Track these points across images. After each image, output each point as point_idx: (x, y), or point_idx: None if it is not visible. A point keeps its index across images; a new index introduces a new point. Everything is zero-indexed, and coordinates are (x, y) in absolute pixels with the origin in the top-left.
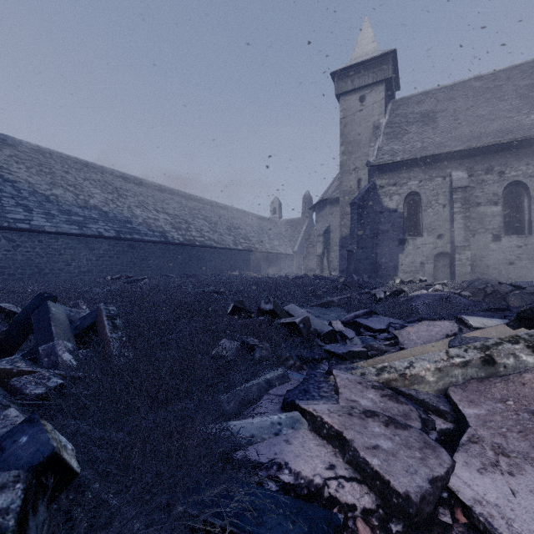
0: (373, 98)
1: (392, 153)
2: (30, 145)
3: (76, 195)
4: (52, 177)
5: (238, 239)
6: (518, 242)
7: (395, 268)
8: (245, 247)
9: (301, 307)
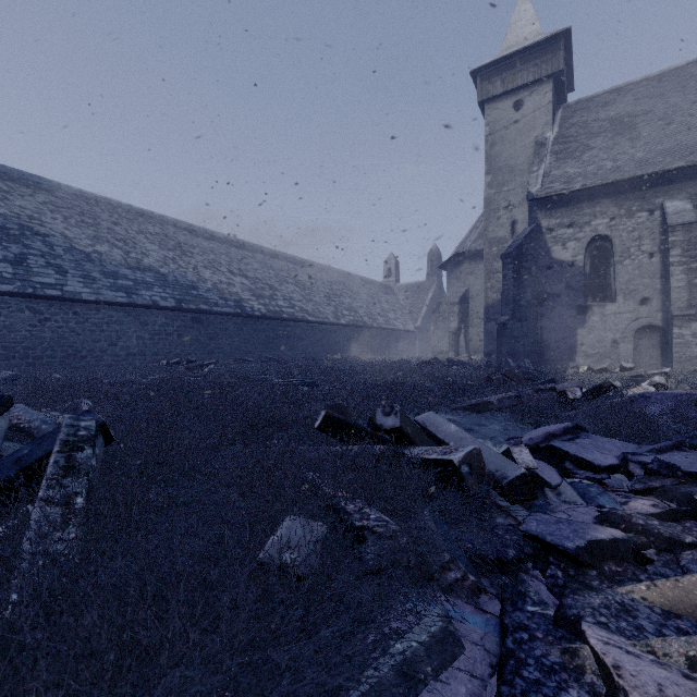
0: (534, 103)
1: (566, 179)
2: (71, 190)
3: (126, 253)
4: (96, 229)
5: (340, 310)
6: None
7: (572, 349)
8: (350, 321)
9: (437, 410)
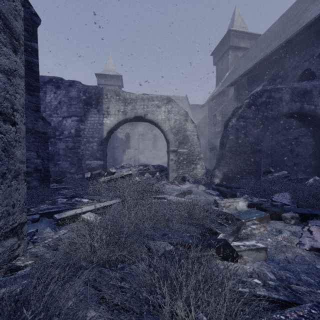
0: None
1: None
2: None
3: None
4: None
5: None
6: (156, 152)
7: (122, 160)
8: None
9: None
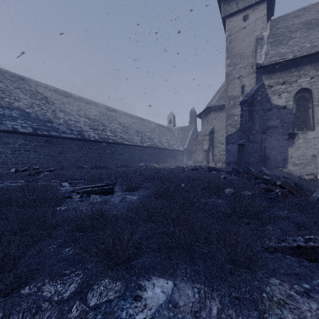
0: (255, 16)
1: (280, 55)
2: None
3: (1, 98)
4: None
5: (144, 138)
6: None
7: (285, 160)
8: (149, 144)
9: None
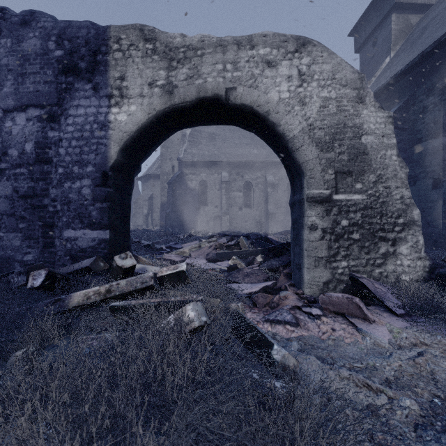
0: None
1: (192, 154)
2: None
3: None
4: None
5: None
6: (249, 211)
7: (194, 224)
8: None
9: None
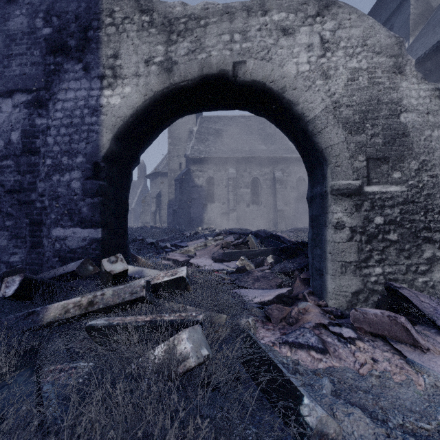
0: None
1: (199, 151)
2: None
3: None
4: None
5: None
6: (256, 208)
7: (201, 221)
8: None
9: None
